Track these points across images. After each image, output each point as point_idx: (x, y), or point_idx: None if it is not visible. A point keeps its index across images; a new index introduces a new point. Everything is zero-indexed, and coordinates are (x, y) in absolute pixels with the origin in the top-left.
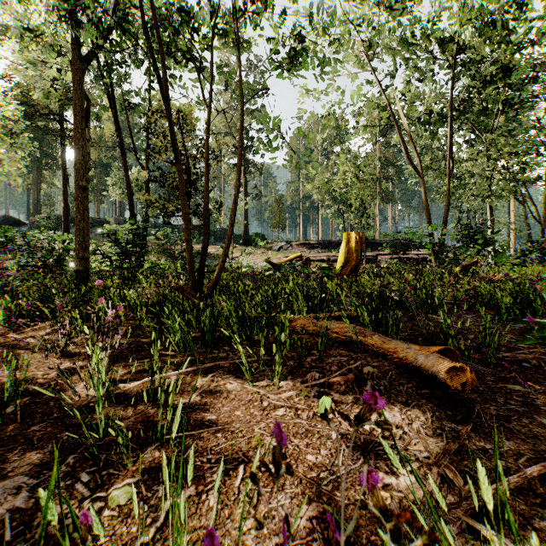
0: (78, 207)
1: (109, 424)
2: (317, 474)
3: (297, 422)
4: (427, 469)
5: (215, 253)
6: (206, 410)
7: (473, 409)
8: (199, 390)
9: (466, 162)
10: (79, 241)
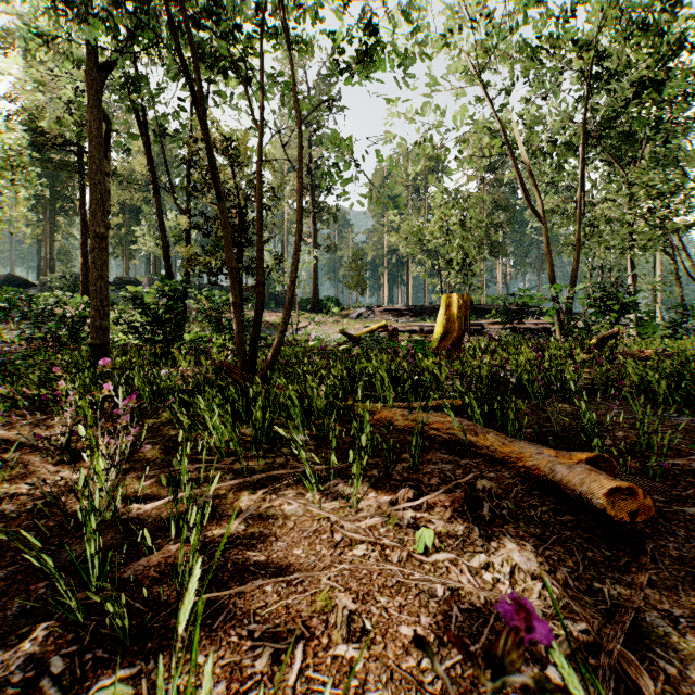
0: (94, 262)
1: (106, 571)
2: (417, 661)
3: (384, 568)
4: (591, 656)
5: (276, 322)
6: (251, 547)
7: (643, 549)
8: (243, 514)
9: (599, 204)
10: (96, 306)
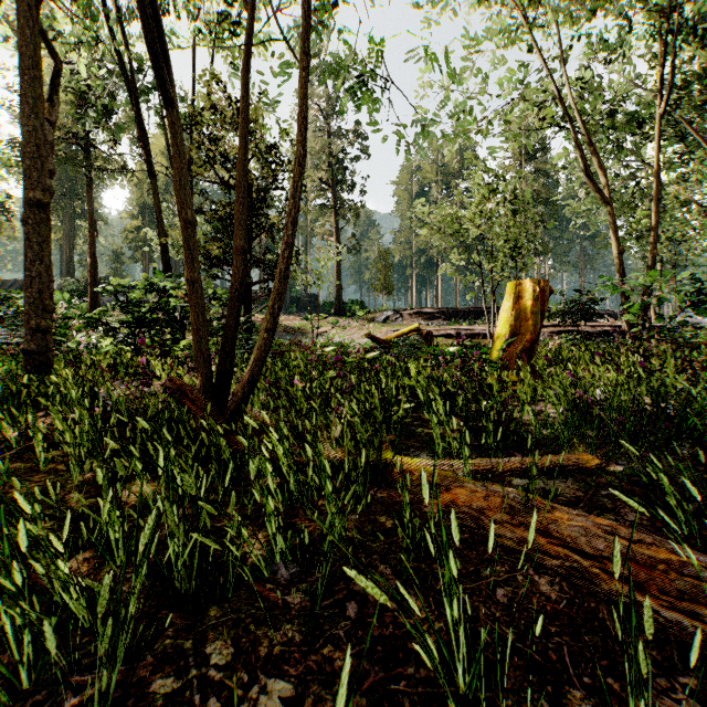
0: (29, 237)
1: None
2: None
3: None
4: None
5: (296, 327)
6: None
7: None
8: None
9: (671, 185)
10: (32, 299)
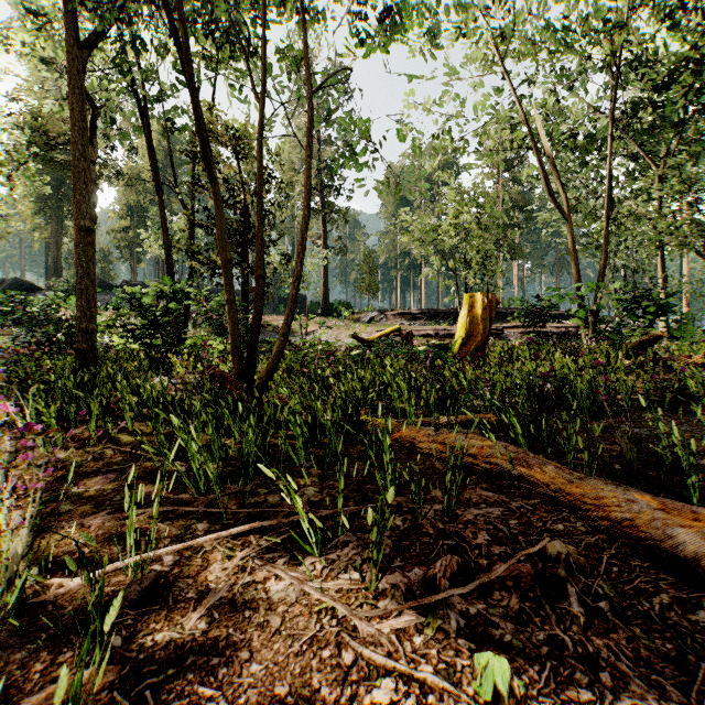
0: (79, 258)
1: None
2: None
3: None
4: None
5: None
6: (208, 673)
7: None
8: (207, 600)
9: (626, 201)
10: (82, 307)
